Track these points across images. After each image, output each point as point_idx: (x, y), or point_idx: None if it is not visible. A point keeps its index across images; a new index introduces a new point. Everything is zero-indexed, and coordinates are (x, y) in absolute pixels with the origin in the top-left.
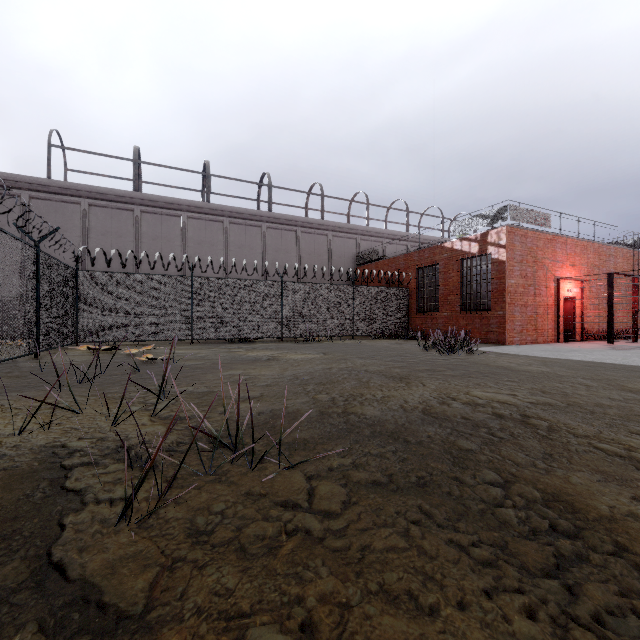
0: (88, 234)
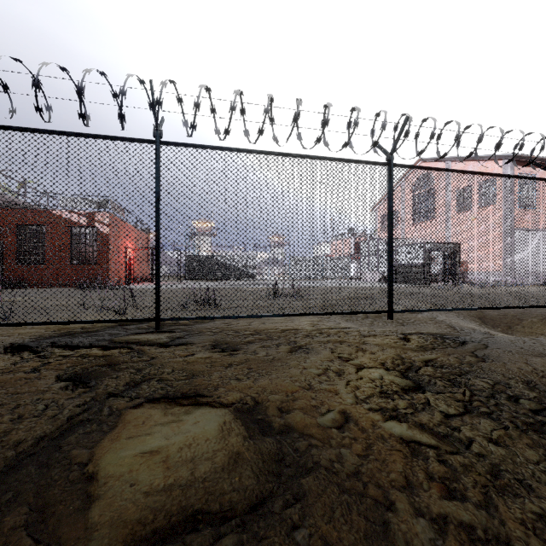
0: None
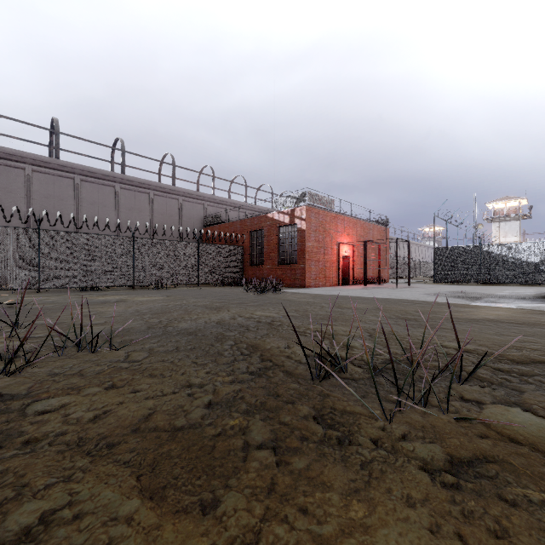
0: None
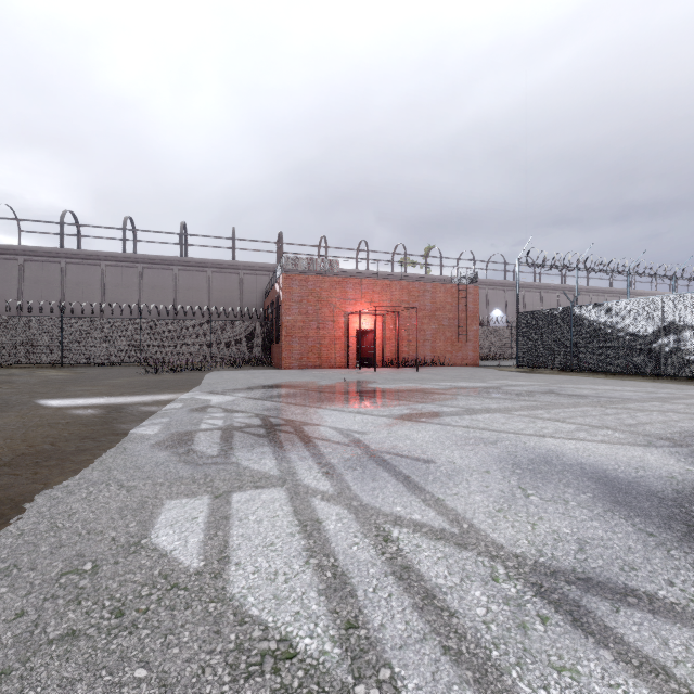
0: (24, 283)
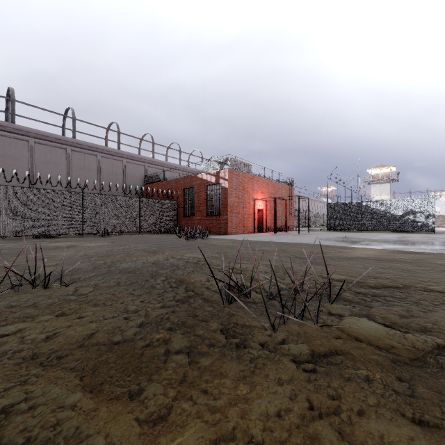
0: None
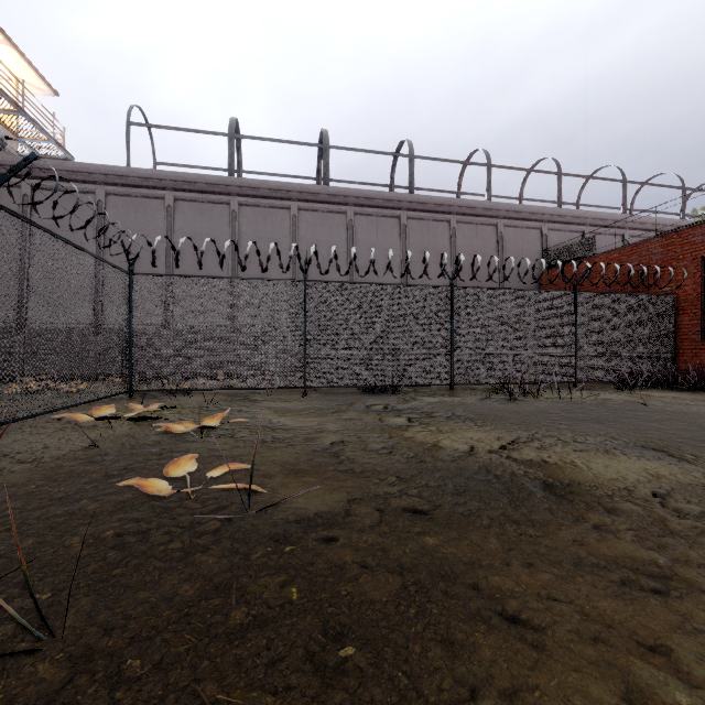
0: (174, 238)
